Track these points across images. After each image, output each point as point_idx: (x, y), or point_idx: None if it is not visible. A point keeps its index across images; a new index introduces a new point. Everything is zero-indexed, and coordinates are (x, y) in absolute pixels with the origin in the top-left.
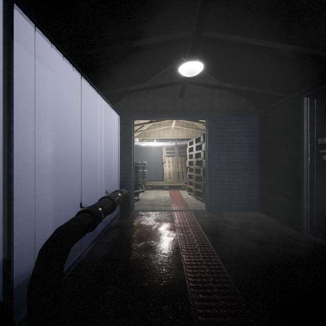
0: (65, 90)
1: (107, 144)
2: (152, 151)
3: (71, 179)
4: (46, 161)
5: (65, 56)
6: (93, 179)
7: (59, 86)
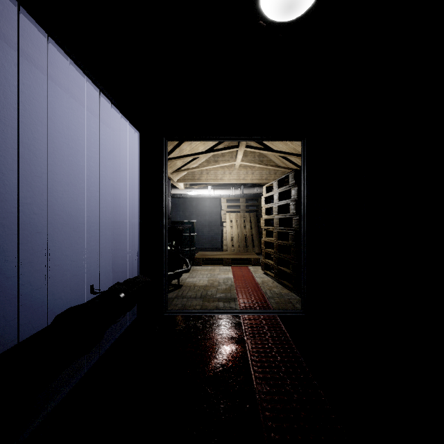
0: None
1: (116, 187)
2: (205, 203)
3: None
4: None
5: None
6: (79, 254)
7: None
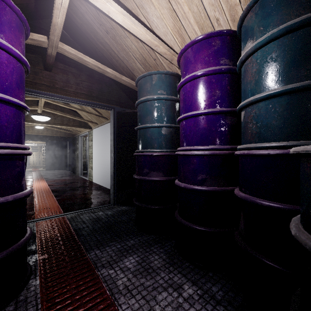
0: None
1: None
2: None
3: None
4: None
5: None
6: None
7: None
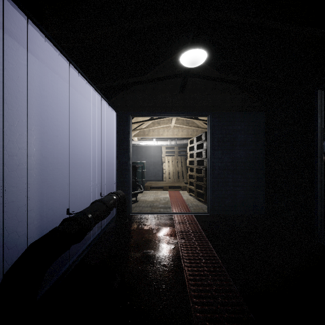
0: (53, 81)
1: (103, 143)
2: (151, 150)
3: (60, 180)
4: (28, 160)
5: (48, 36)
6: (87, 179)
7: (46, 76)
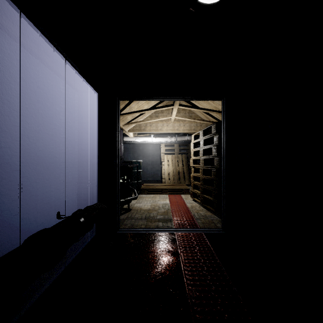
0: None
1: (80, 135)
2: (149, 148)
3: None
4: None
5: None
6: (51, 187)
7: None
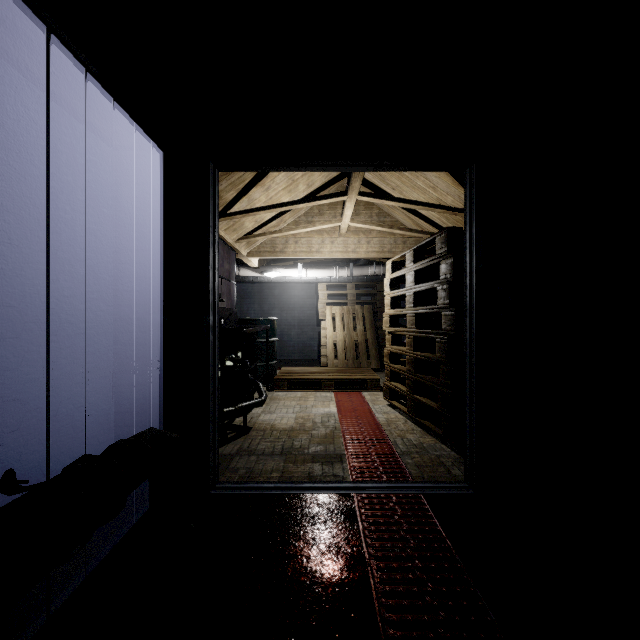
0: None
1: (122, 255)
2: (293, 292)
3: None
4: None
5: None
6: (27, 386)
7: None
